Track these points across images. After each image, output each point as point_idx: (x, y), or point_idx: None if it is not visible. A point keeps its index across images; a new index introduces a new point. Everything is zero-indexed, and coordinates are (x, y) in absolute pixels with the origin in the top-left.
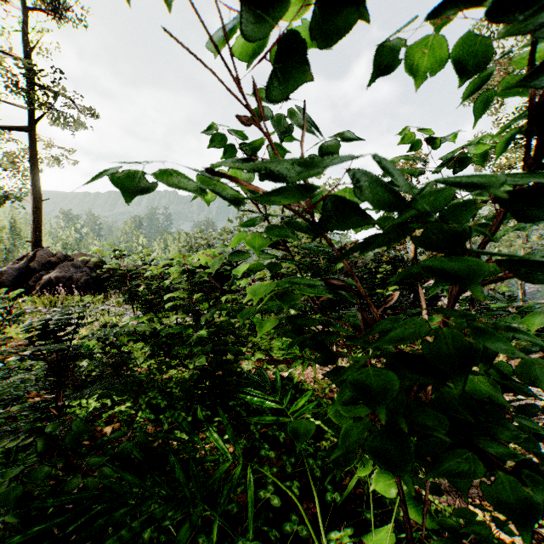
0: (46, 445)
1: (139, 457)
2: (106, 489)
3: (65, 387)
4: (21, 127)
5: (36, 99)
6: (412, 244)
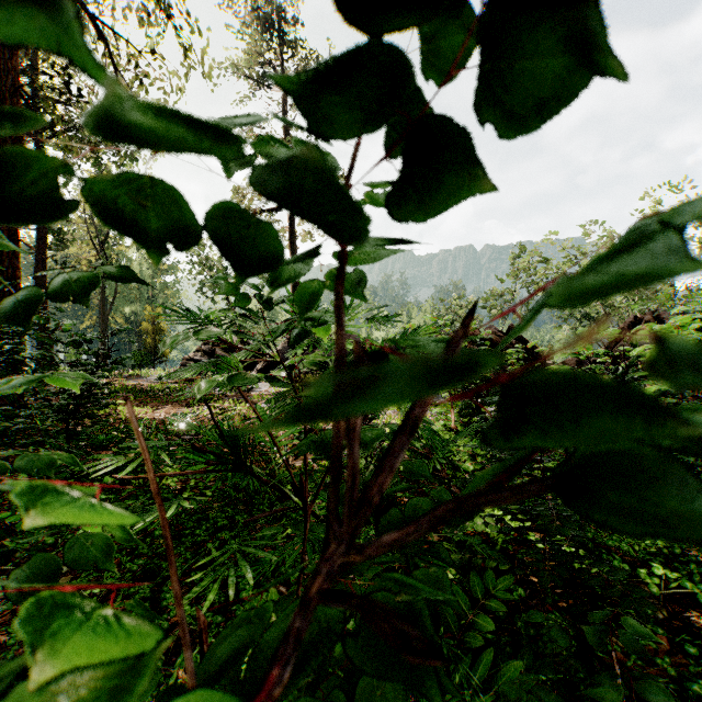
0: None
1: None
2: None
3: None
4: None
5: None
6: None
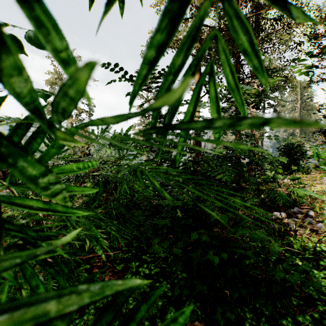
0: None
1: None
2: None
3: None
4: None
5: None
6: (83, 155)
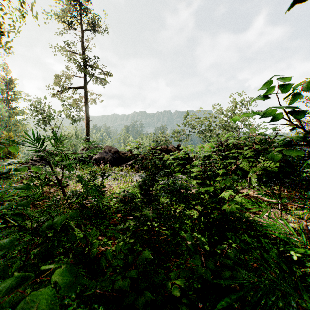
0: (194, 248)
1: (242, 263)
2: (230, 278)
3: (131, 213)
4: (81, 86)
5: (88, 72)
6: None
